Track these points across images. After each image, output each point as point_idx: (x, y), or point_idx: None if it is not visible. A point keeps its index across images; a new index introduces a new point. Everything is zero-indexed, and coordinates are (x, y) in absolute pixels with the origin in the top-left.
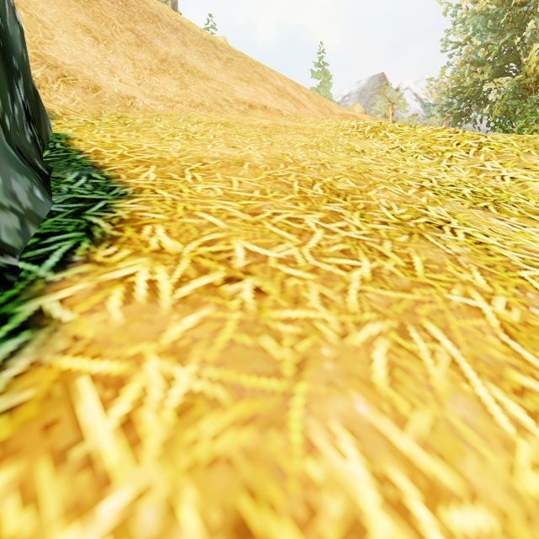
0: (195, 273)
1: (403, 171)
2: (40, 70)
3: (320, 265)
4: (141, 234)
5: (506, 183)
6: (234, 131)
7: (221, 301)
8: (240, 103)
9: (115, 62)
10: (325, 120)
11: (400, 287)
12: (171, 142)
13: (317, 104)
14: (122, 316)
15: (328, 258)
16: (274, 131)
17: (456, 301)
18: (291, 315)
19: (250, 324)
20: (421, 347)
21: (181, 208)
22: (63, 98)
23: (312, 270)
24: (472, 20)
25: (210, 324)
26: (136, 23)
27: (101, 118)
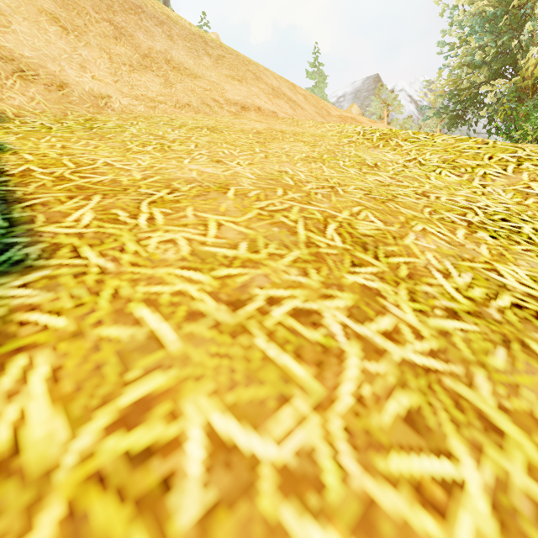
0: None
1: (435, 196)
2: None
3: (376, 493)
4: None
5: None
6: (221, 138)
7: None
8: (231, 103)
9: (88, 56)
10: (326, 125)
11: None
12: (138, 155)
13: (314, 106)
14: None
15: (389, 457)
16: (268, 138)
17: None
18: None
19: None
20: None
21: (108, 294)
22: (19, 97)
23: (361, 524)
24: (469, 22)
25: None
26: (114, 13)
27: (64, 120)
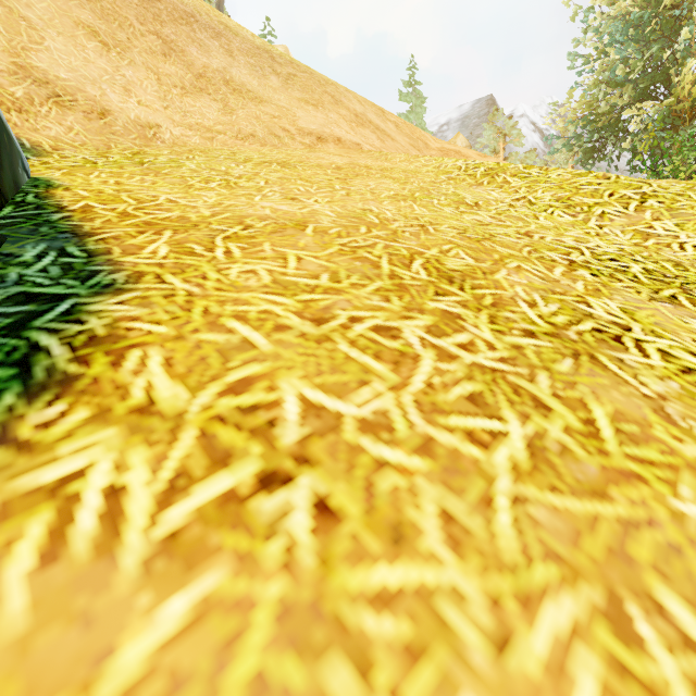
0: (204, 464)
1: (539, 236)
2: (22, 86)
3: (435, 434)
4: (118, 369)
5: (688, 254)
6: (295, 174)
7: (247, 545)
8: (305, 134)
9: (132, 77)
10: (421, 159)
11: (586, 485)
12: (202, 192)
13: (407, 136)
14: (27, 604)
15: (449, 417)
16: (351, 174)
17: (694, 519)
18: (389, 580)
19: (303, 616)
20: (668, 671)
21: (199, 311)
22: (55, 127)
23: (421, 448)
24: (608, 27)
25: (218, 621)
26: (162, 24)
27: (109, 154)
